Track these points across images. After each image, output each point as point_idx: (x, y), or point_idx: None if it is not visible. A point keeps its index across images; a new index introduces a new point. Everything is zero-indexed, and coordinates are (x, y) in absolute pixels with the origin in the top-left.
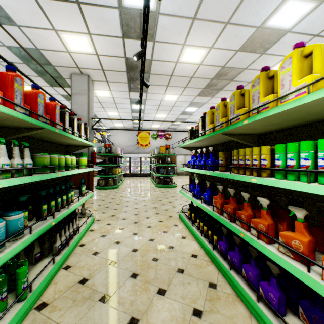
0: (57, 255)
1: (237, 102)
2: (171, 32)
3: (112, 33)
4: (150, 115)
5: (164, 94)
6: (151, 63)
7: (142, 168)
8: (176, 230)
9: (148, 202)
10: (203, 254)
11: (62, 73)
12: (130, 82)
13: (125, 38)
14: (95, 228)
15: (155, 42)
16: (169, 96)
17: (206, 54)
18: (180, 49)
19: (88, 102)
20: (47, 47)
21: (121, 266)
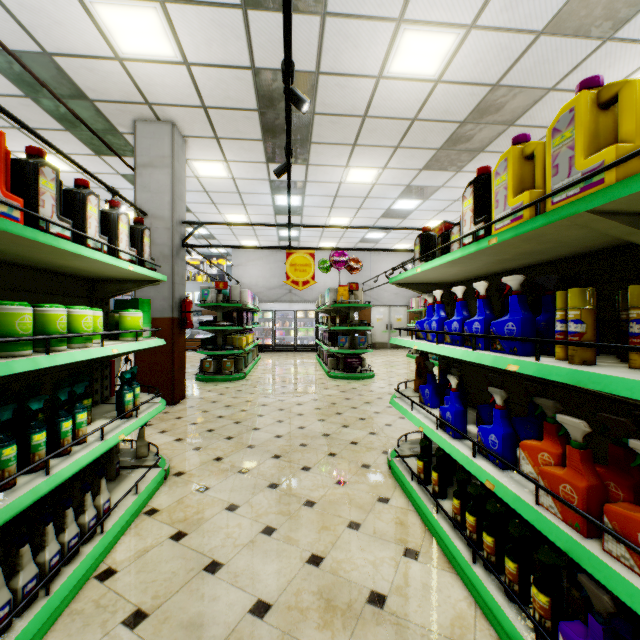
0: None
1: None
2: None
3: None
4: (315, 220)
5: (347, 167)
6: (317, 81)
7: (299, 333)
8: (386, 520)
9: (309, 418)
10: None
11: (114, 120)
12: (269, 137)
13: (249, 7)
14: (163, 501)
15: (326, 18)
16: (357, 173)
17: (455, 48)
18: (389, 37)
19: (172, 183)
20: (68, 48)
21: None
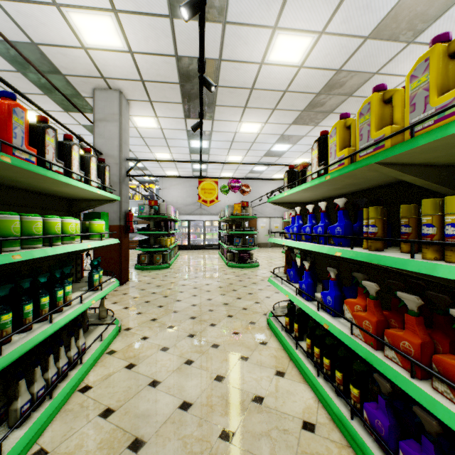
0: (19, 428)
1: (439, 75)
2: (254, 2)
3: (152, 8)
4: (218, 158)
5: (240, 122)
6: (219, 65)
7: (207, 236)
8: (265, 355)
9: (215, 293)
10: (327, 423)
11: (78, 88)
12: (187, 101)
13: (174, 17)
14: (119, 346)
15: (226, 25)
16: (247, 126)
17: (311, 46)
18: (268, 38)
19: (120, 132)
20: (49, 40)
21: (153, 454)
